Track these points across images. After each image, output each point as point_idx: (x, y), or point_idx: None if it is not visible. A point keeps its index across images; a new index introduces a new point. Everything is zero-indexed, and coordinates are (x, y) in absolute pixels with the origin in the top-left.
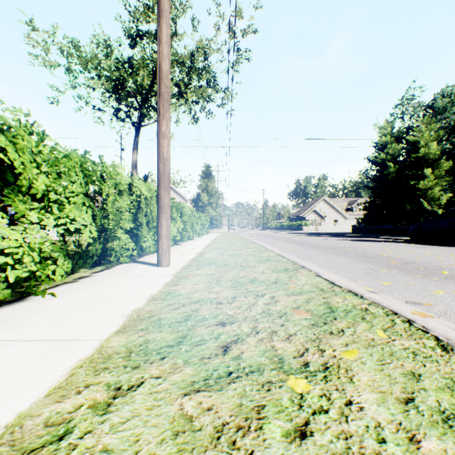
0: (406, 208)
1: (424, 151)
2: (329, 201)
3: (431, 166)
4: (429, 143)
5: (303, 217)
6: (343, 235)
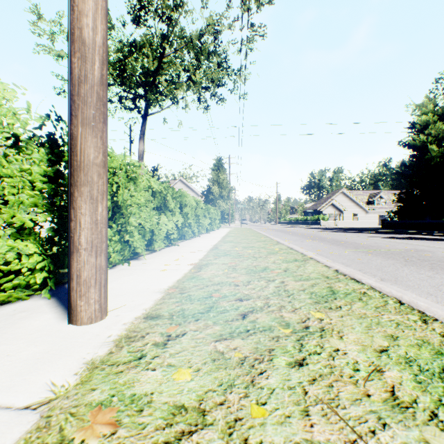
0: None
1: None
2: (348, 194)
3: None
4: None
5: (320, 211)
6: (375, 231)
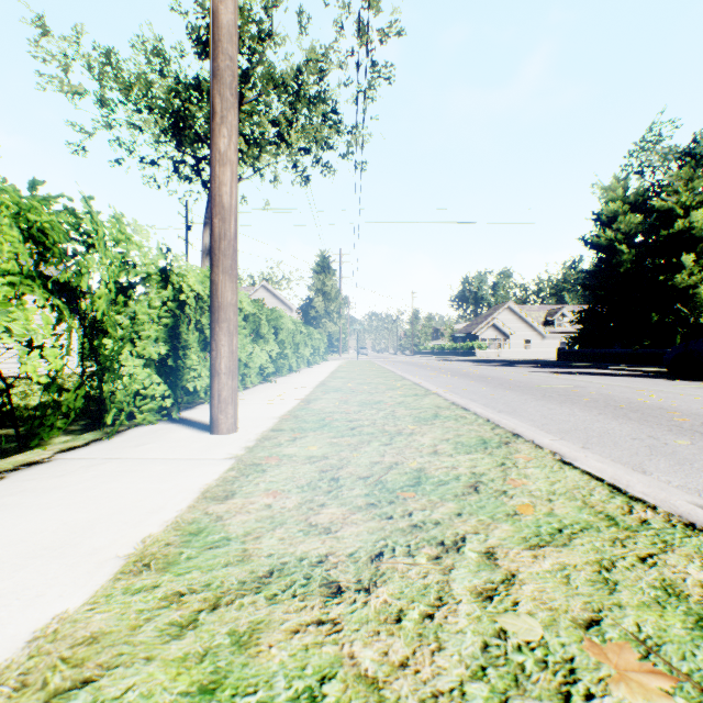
0: (651, 320)
1: (682, 225)
2: (517, 310)
3: (694, 250)
4: (690, 212)
5: (476, 336)
6: (546, 364)
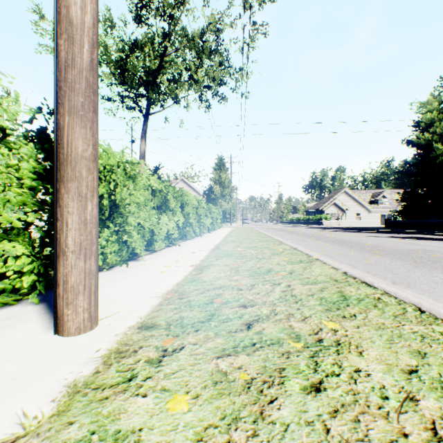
0: None
1: None
2: (351, 193)
3: None
4: None
5: (322, 211)
6: (379, 231)
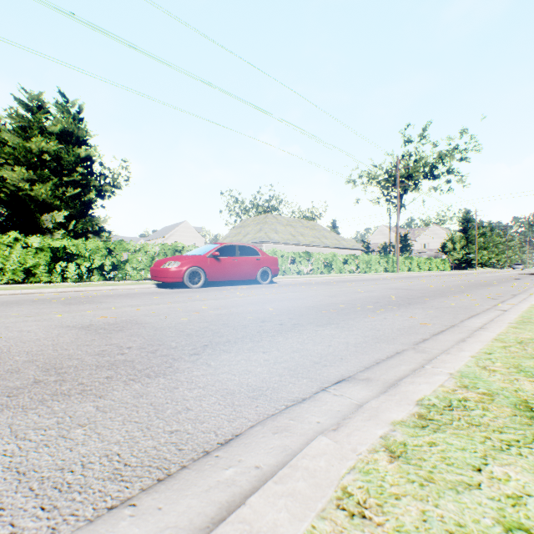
0: None
1: None
2: None
3: None
4: None
5: None
6: None
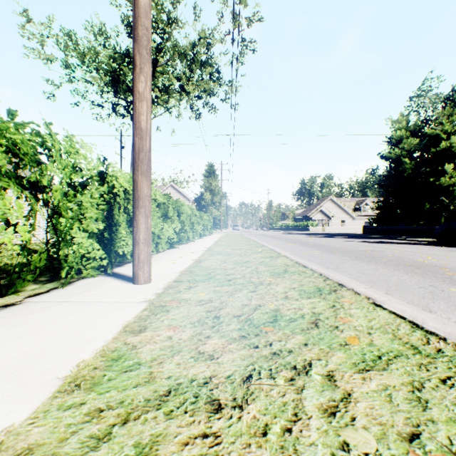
0: (425, 207)
1: (445, 145)
2: (336, 201)
3: (453, 161)
4: (450, 137)
5: (310, 218)
6: (355, 236)
